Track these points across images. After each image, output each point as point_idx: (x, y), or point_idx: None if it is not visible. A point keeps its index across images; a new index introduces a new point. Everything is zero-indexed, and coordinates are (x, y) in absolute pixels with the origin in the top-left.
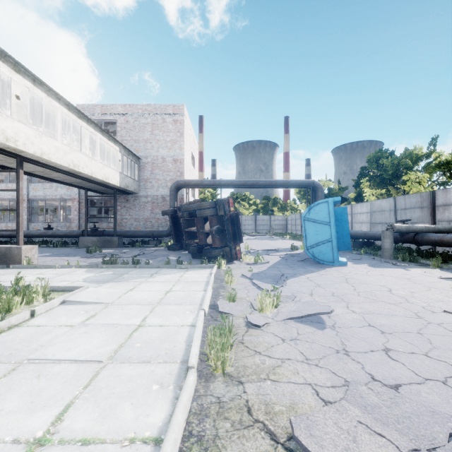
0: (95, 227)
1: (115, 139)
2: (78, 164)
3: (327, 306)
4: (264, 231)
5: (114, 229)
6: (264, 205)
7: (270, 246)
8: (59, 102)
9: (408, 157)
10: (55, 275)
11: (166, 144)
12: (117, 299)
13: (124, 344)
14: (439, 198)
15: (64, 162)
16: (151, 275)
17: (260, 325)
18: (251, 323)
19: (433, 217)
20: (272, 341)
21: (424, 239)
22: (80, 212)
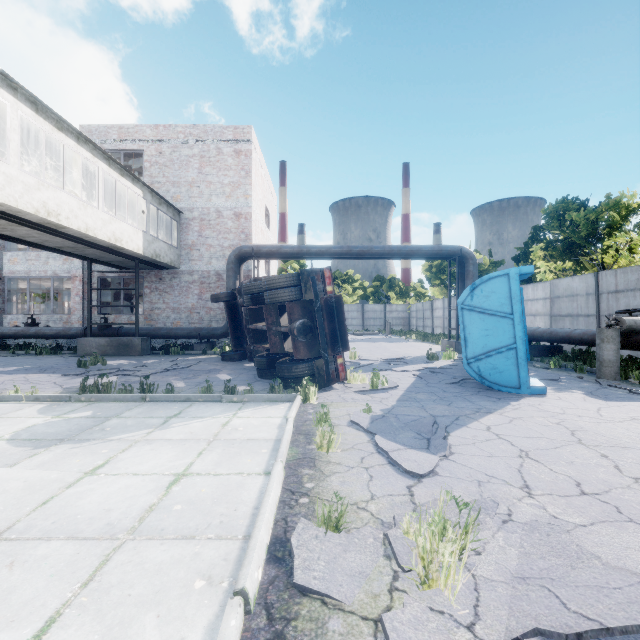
0: (106, 321)
1: (134, 175)
2: (58, 210)
3: None
4: (376, 327)
5: (136, 326)
6: (376, 288)
7: (391, 352)
8: (14, 95)
9: (612, 210)
10: None
11: (223, 189)
12: (34, 509)
13: None
14: None
15: (26, 204)
16: (164, 422)
17: None
18: None
19: None
20: None
21: None
22: (85, 299)
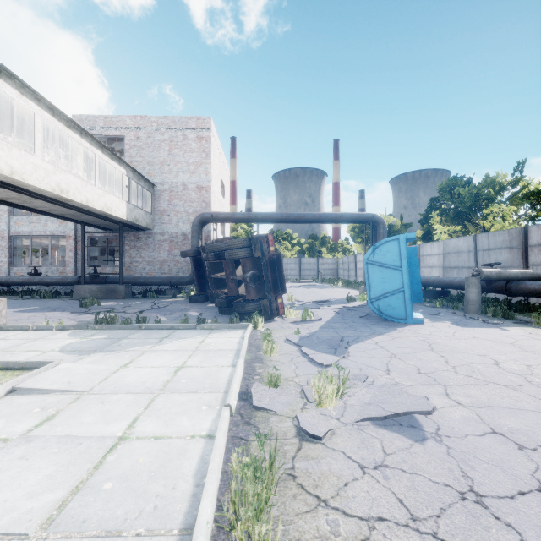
0: (96, 272)
1: (120, 158)
2: (67, 188)
3: (422, 397)
4: (310, 277)
5: (120, 275)
6: (310, 245)
7: (320, 296)
8: (39, 104)
9: (489, 186)
10: (23, 341)
11: (188, 167)
12: (100, 382)
13: (84, 484)
14: (533, 236)
15: (46, 185)
16: (160, 340)
17: (321, 435)
18: (305, 432)
19: (525, 259)
20: (345, 471)
21: (520, 288)
22: (77, 254)
